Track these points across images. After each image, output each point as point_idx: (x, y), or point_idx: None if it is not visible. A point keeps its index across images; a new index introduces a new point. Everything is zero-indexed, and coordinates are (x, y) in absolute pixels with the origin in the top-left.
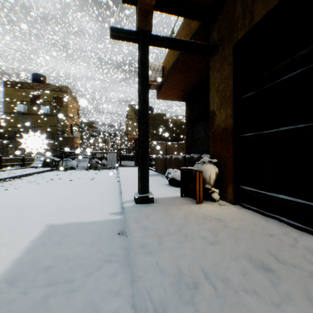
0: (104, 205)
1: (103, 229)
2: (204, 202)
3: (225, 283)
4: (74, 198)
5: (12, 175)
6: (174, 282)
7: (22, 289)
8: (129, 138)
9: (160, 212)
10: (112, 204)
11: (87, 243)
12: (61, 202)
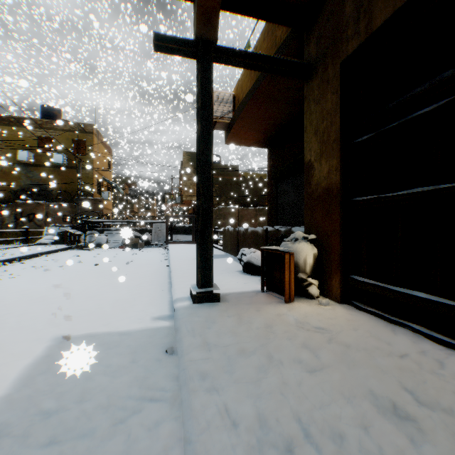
0: (145, 304)
1: (142, 344)
2: (297, 300)
3: (337, 444)
4: (100, 293)
5: (9, 257)
6: (254, 443)
7: (6, 452)
8: (185, 201)
9: (230, 316)
10: (157, 303)
11: (117, 369)
12: (80, 299)
